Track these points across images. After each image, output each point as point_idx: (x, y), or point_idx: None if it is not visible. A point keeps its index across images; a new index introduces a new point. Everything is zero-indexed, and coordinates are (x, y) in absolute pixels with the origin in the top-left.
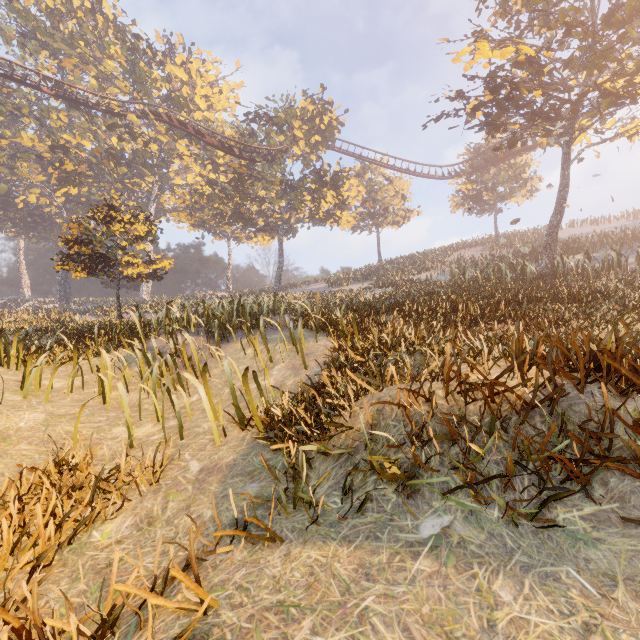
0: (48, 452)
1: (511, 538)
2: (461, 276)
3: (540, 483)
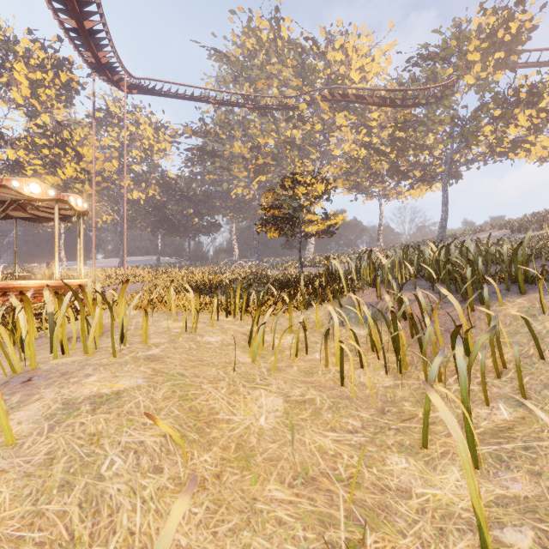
0: (313, 518)
1: None
2: None
3: None
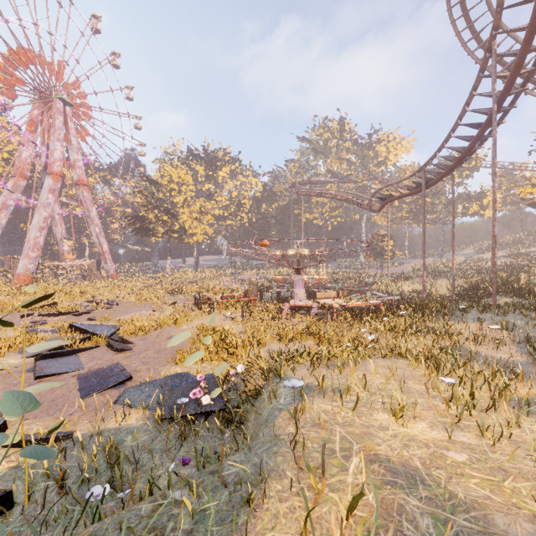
0: None
1: None
2: None
3: None
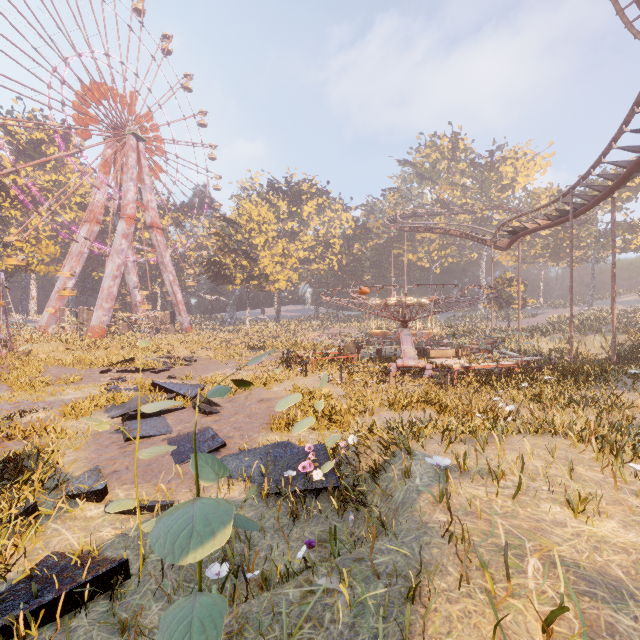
0: None
1: None
2: None
3: None
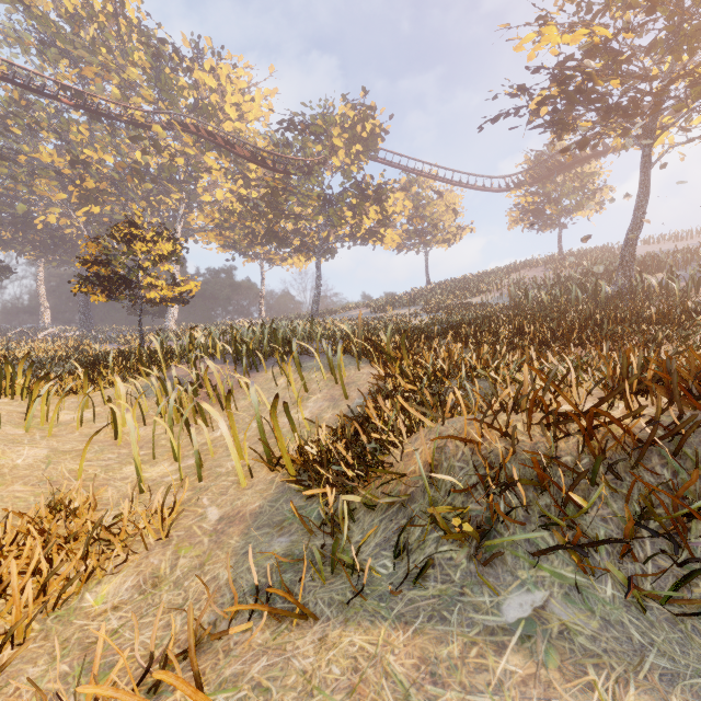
0: (46, 494)
1: (637, 628)
2: (522, 298)
3: (674, 550)
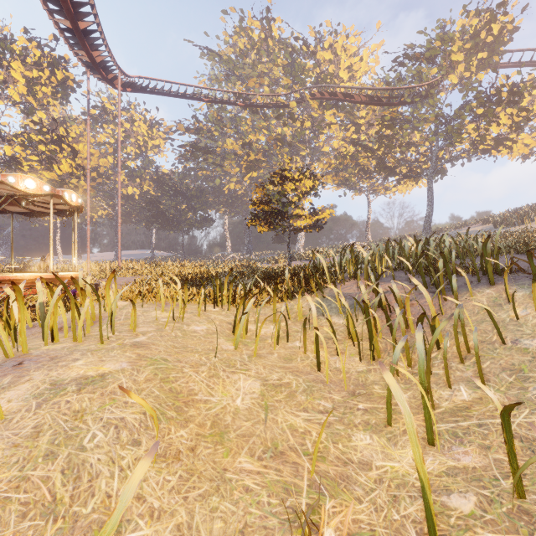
0: (278, 486)
1: None
2: None
3: None
